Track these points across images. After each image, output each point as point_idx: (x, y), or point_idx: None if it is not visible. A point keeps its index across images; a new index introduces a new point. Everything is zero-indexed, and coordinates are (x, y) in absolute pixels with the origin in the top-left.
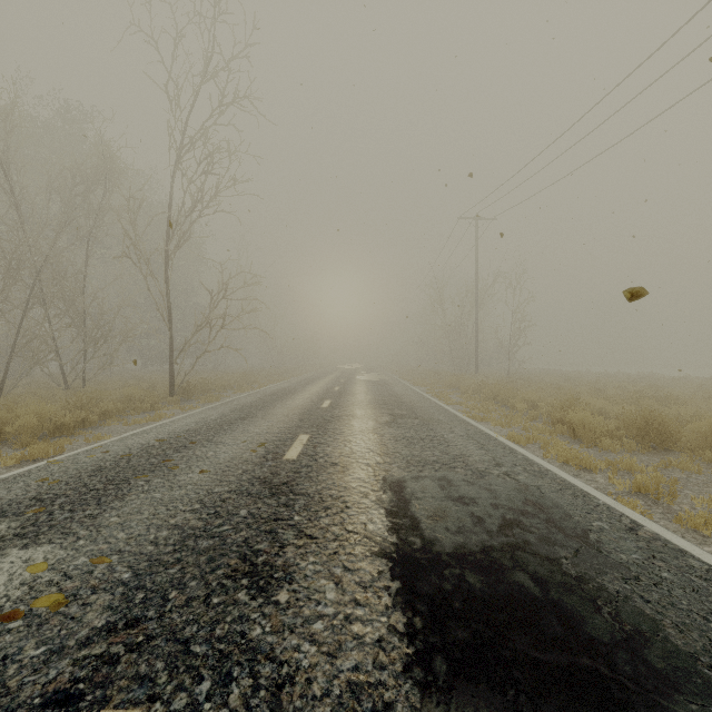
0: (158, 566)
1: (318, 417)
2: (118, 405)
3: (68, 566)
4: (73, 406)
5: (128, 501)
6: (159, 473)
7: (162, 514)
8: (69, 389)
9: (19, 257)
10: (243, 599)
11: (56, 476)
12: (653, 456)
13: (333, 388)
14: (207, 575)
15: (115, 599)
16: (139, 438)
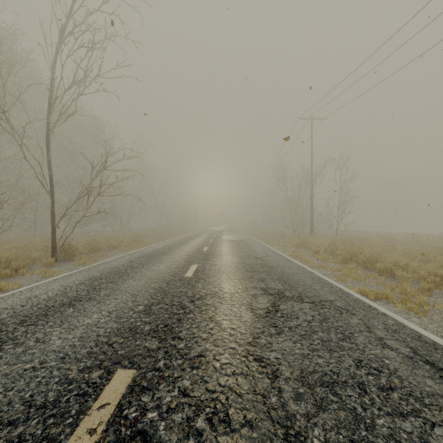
0: None
1: (173, 301)
2: None
3: None
4: None
5: None
6: None
7: None
8: None
9: None
10: None
11: None
12: None
13: (202, 249)
14: None
15: None
16: None
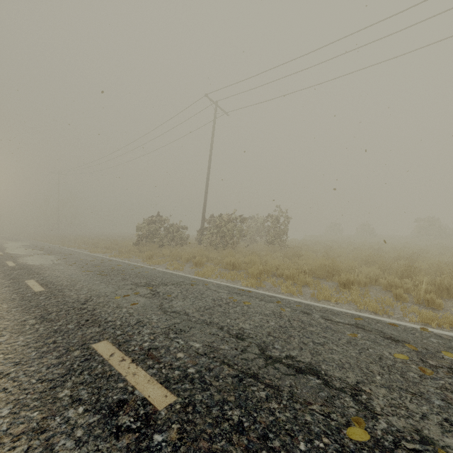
0: None
1: None
2: None
3: None
4: None
5: None
6: None
7: None
8: None
9: None
10: None
11: None
12: None
13: None
14: None
15: None
16: None
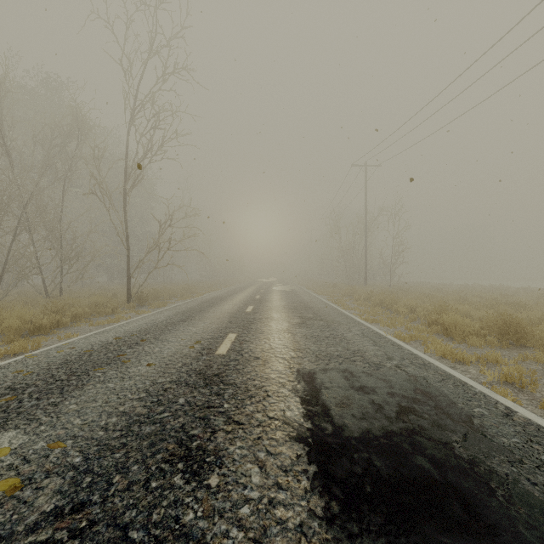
0: (106, 451)
1: (243, 319)
2: (86, 310)
3: (28, 451)
4: (50, 311)
5: (86, 390)
6: (114, 366)
7: (114, 402)
8: (49, 297)
9: (9, 194)
10: (178, 483)
11: (29, 368)
12: (512, 351)
13: (254, 297)
14: (148, 459)
15: (65, 482)
16: (100, 337)
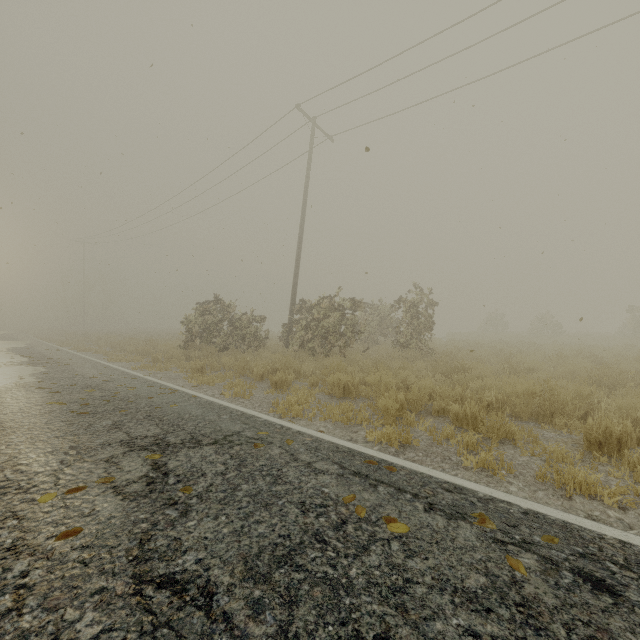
0: None
1: None
2: None
3: None
4: None
5: None
6: None
7: None
8: None
9: None
10: None
11: None
12: None
13: None
14: None
15: None
16: None
